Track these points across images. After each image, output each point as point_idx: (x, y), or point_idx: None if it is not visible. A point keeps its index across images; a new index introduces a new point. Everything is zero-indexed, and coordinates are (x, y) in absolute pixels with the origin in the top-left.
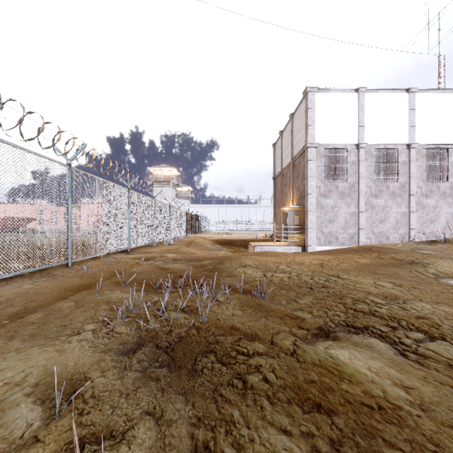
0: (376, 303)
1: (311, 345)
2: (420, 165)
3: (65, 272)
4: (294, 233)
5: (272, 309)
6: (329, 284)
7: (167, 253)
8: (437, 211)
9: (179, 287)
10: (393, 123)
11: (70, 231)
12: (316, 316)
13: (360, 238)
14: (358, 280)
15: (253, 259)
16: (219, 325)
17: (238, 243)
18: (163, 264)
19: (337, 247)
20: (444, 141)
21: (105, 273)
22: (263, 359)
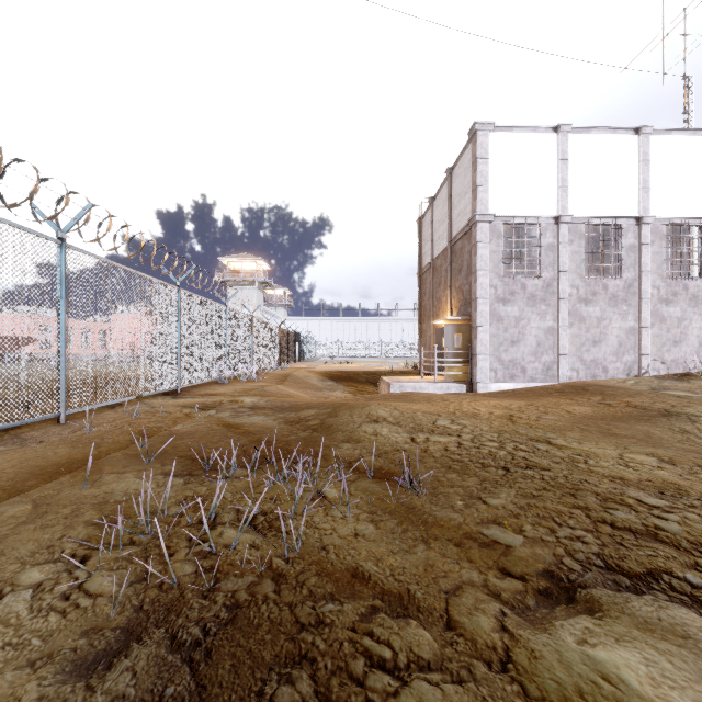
0: (650, 506)
1: (541, 629)
2: (656, 252)
3: (48, 434)
4: (454, 361)
5: (438, 521)
6: (539, 461)
7: (243, 396)
8: (683, 326)
9: (253, 466)
10: (615, 183)
11: (63, 359)
12: (532, 540)
13: (561, 369)
14: (589, 450)
15: (389, 408)
16: (327, 566)
17: (362, 378)
18: (233, 416)
19: (525, 384)
20: (696, 213)
21: (122, 436)
22: (436, 693)
